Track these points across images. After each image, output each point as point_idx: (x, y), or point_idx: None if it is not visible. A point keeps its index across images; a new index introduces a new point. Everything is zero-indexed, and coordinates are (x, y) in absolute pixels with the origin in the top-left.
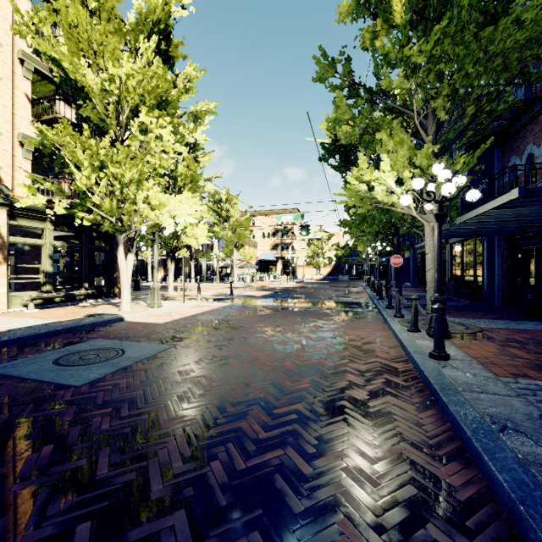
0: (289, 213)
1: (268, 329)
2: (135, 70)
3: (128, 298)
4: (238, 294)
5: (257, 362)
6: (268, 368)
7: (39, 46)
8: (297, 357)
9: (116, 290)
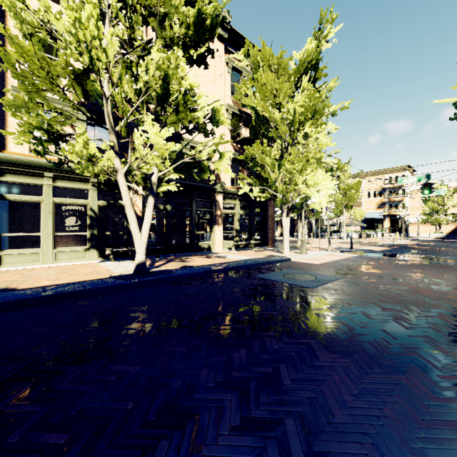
0: (398, 171)
1: (411, 274)
2: (305, 102)
3: (287, 246)
4: (356, 248)
5: (421, 293)
6: (434, 297)
7: (245, 102)
8: (456, 294)
9: (268, 242)
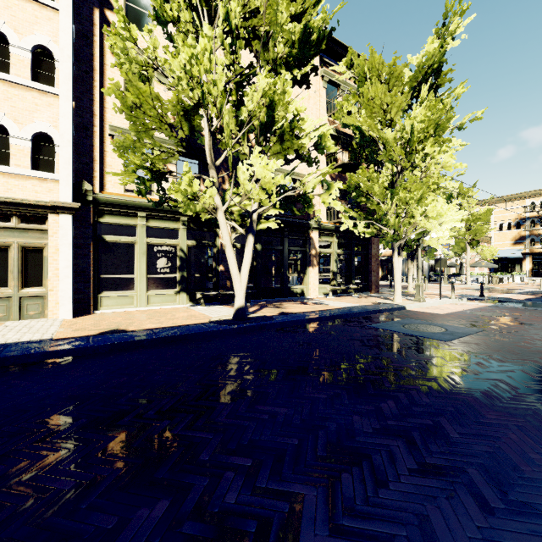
0: None
1: None
2: (427, 116)
3: (400, 292)
4: (487, 295)
5: None
6: None
7: (347, 121)
8: None
9: (371, 287)
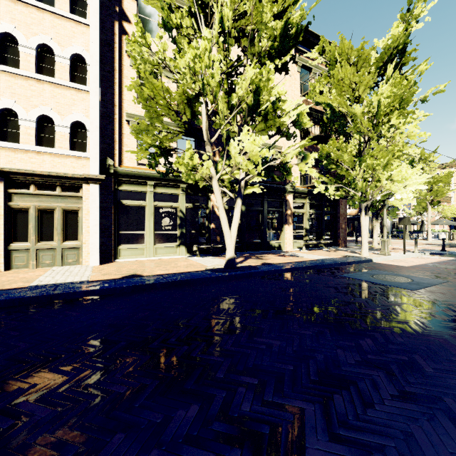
0: None
1: None
2: (393, 92)
3: (366, 247)
4: (449, 250)
5: None
6: None
7: (319, 100)
8: None
9: (339, 242)
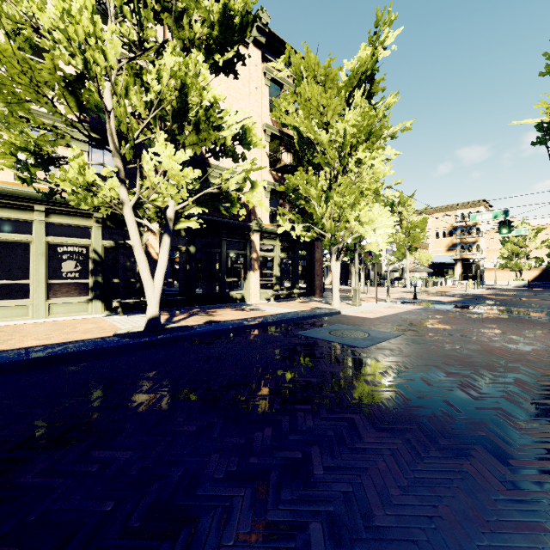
0: (472, 207)
1: (484, 330)
2: (358, 121)
3: (337, 297)
4: (420, 298)
5: (495, 353)
6: (510, 358)
7: (285, 121)
8: (537, 355)
9: (315, 291)
